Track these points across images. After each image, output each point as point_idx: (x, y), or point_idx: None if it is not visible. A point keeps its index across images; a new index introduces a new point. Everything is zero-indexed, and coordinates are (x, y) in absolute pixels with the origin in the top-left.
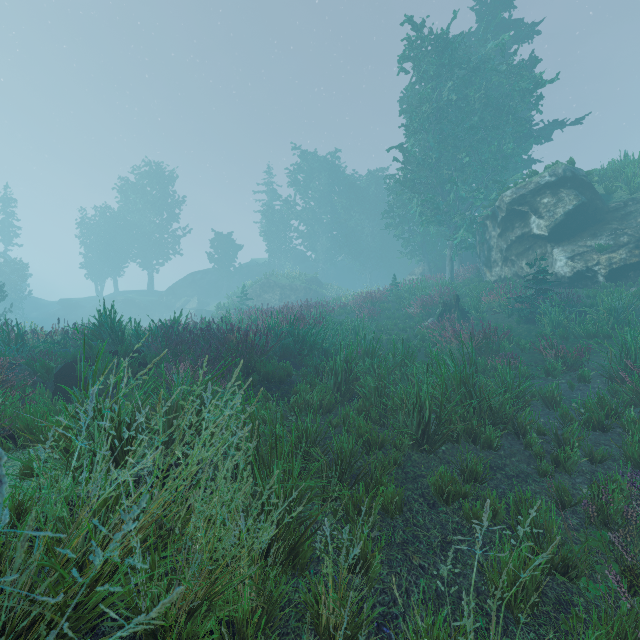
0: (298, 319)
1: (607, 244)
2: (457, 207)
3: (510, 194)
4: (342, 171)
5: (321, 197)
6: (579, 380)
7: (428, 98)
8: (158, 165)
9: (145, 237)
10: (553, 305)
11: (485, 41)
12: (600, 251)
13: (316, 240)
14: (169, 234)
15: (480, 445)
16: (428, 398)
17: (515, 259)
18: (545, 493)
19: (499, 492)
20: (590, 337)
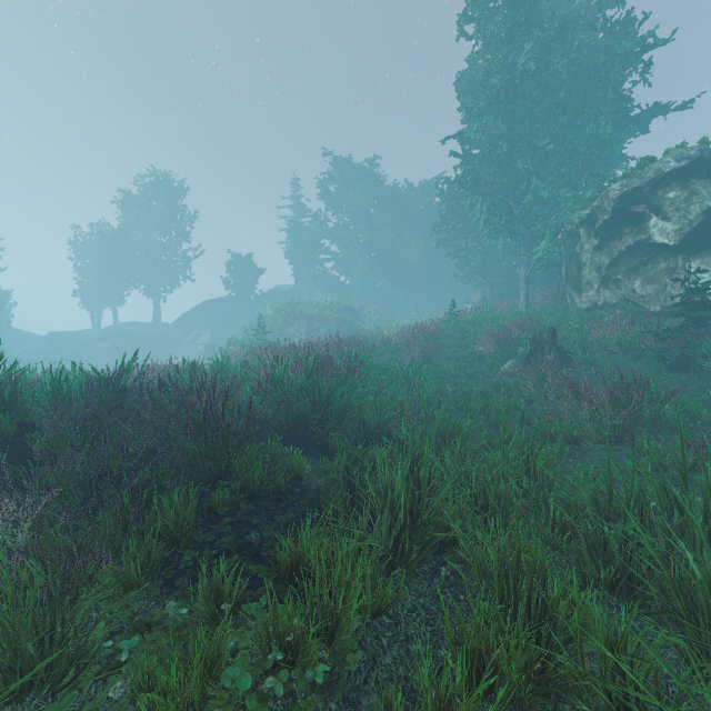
0: (322, 364)
1: None
2: (535, 212)
3: (619, 188)
4: (382, 181)
5: (357, 212)
6: None
7: (498, 67)
8: (165, 175)
9: (150, 259)
10: None
11: (568, 1)
12: None
13: (351, 263)
14: (178, 256)
15: None
16: None
17: (622, 278)
18: None
19: None
20: None
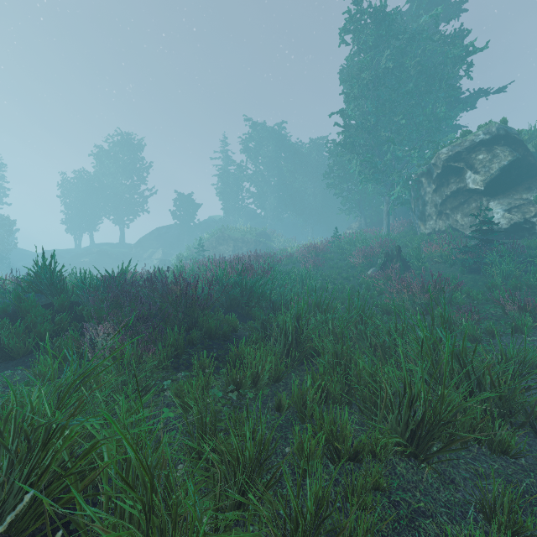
0: (246, 269)
1: None
2: (393, 166)
3: (446, 151)
4: (287, 140)
5: (269, 162)
6: None
7: (367, 66)
8: (128, 135)
9: (117, 197)
10: (500, 255)
11: (417, 17)
12: None
13: (265, 199)
14: (138, 194)
15: (488, 447)
16: (423, 388)
17: (450, 213)
18: None
19: None
20: None
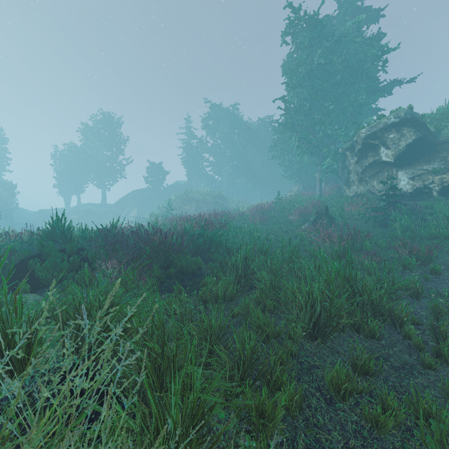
0: (207, 224)
1: (439, 168)
2: (324, 142)
3: (365, 131)
4: (240, 118)
5: (225, 137)
6: (431, 273)
7: (303, 62)
8: (109, 114)
9: (100, 165)
10: (402, 213)
11: (344, 21)
12: (434, 173)
13: (221, 167)
14: (117, 163)
15: (363, 334)
16: (319, 295)
17: (368, 180)
18: (433, 387)
19: (390, 385)
20: (433, 238)
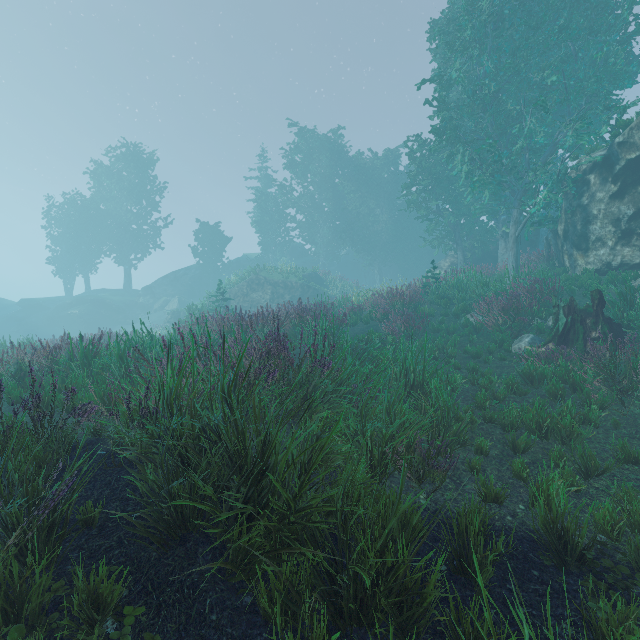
0: (268, 350)
1: None
2: (526, 161)
3: None
4: (346, 151)
5: (322, 181)
6: None
7: None
8: (136, 146)
9: (121, 228)
10: None
11: None
12: None
13: (316, 231)
14: (148, 225)
15: None
16: None
17: None
18: None
19: None
20: None
